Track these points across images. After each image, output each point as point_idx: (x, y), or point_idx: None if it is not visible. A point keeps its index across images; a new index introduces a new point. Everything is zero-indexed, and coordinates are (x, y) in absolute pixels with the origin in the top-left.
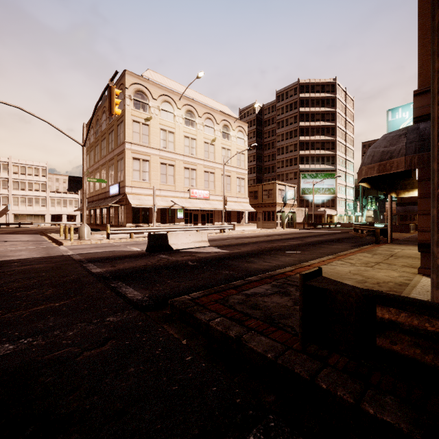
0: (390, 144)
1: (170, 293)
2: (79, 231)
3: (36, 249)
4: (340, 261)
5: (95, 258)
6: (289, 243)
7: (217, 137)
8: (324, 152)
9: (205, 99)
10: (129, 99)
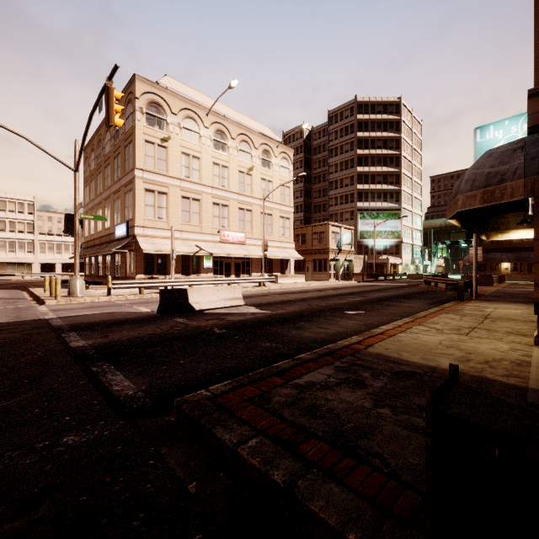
0: (500, 162)
1: (180, 384)
2: (70, 285)
3: (3, 310)
4: (422, 326)
5: (82, 323)
6: (348, 300)
7: (255, 165)
8: (386, 187)
9: (240, 117)
10: (141, 112)
